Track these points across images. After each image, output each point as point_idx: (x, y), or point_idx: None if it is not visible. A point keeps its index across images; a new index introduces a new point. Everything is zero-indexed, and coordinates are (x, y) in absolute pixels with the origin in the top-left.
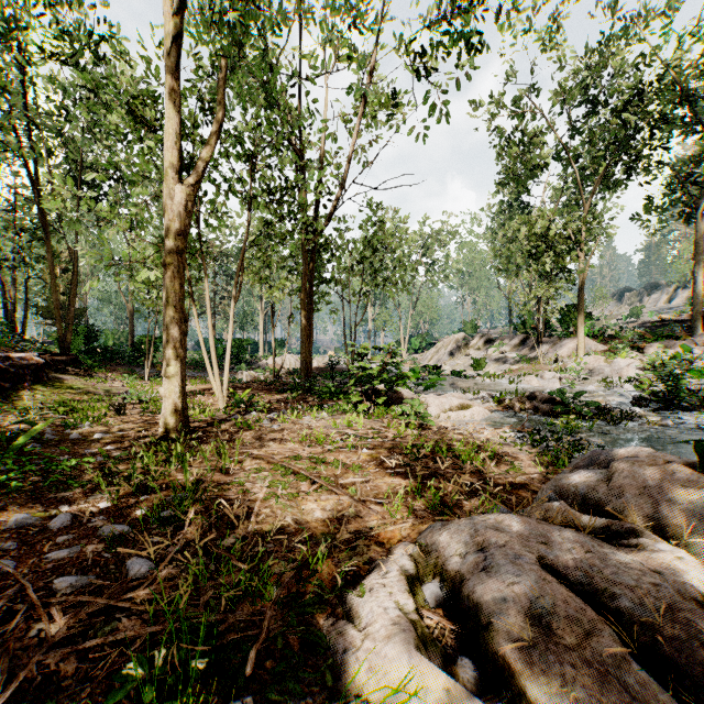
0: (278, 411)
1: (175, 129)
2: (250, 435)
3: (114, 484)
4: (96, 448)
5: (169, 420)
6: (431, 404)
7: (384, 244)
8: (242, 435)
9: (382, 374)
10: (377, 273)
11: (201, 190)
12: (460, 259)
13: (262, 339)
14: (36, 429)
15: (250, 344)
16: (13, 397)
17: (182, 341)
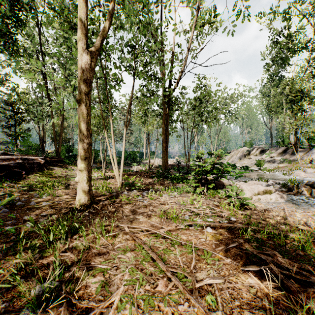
0: (149, 190)
1: (83, 16)
2: (128, 208)
3: (8, 260)
4: (35, 214)
5: (81, 197)
6: (245, 189)
7: (206, 99)
8: (123, 207)
9: (212, 169)
10: (203, 114)
11: (110, 71)
12: (243, 109)
13: (145, 151)
14: (4, 201)
15: (140, 154)
16: (24, 178)
17: (88, 148)
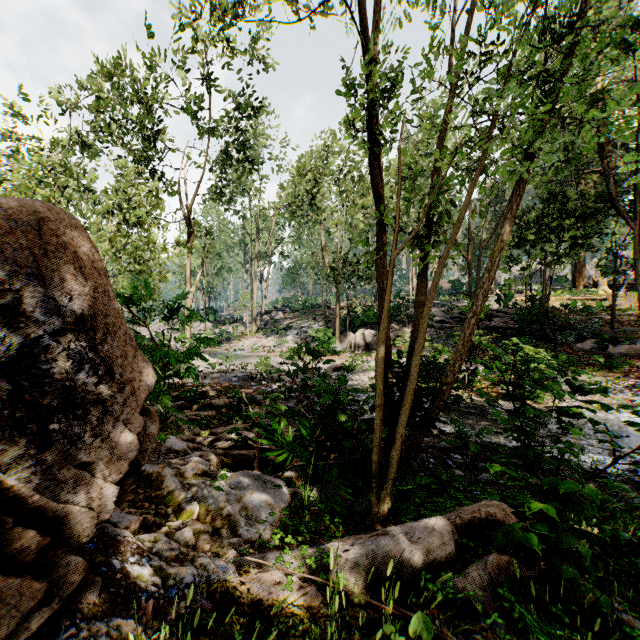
0: None
1: None
2: None
3: None
4: None
5: None
6: None
7: None
8: None
9: None
10: None
11: None
12: None
13: None
14: None
15: None
16: None
17: None
